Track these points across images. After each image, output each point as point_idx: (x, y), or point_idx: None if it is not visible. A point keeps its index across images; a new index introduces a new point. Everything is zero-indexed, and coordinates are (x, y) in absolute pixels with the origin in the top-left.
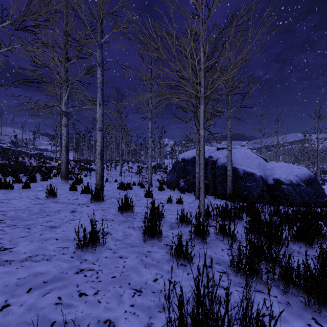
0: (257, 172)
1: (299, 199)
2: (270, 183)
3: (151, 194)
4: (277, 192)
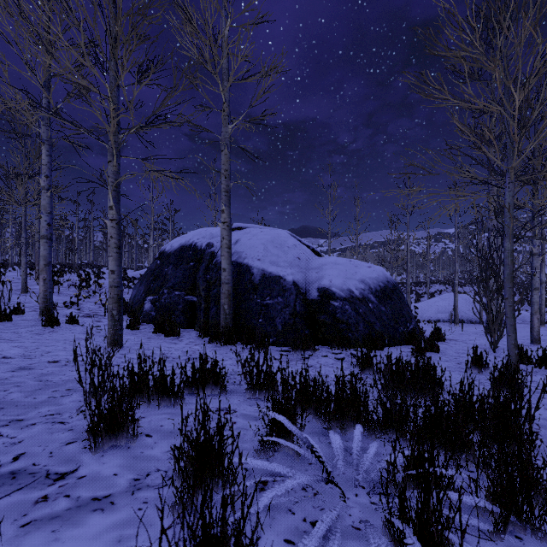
0: (289, 274)
1: (364, 330)
2: (312, 298)
3: None
4: (323, 316)
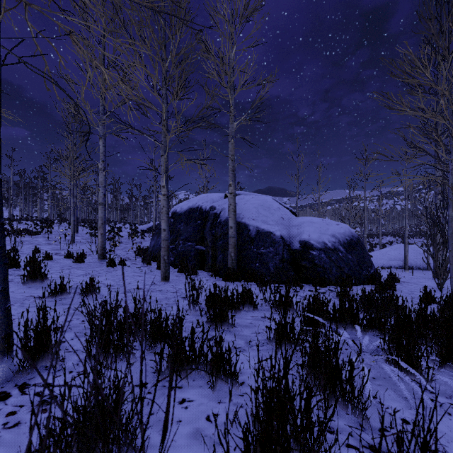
0: (277, 230)
1: (336, 272)
2: (295, 248)
3: (40, 276)
4: (305, 262)
